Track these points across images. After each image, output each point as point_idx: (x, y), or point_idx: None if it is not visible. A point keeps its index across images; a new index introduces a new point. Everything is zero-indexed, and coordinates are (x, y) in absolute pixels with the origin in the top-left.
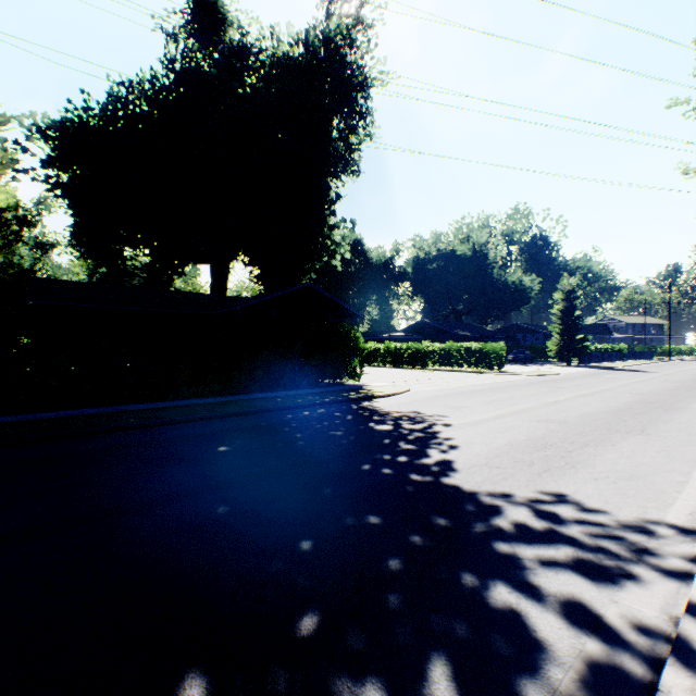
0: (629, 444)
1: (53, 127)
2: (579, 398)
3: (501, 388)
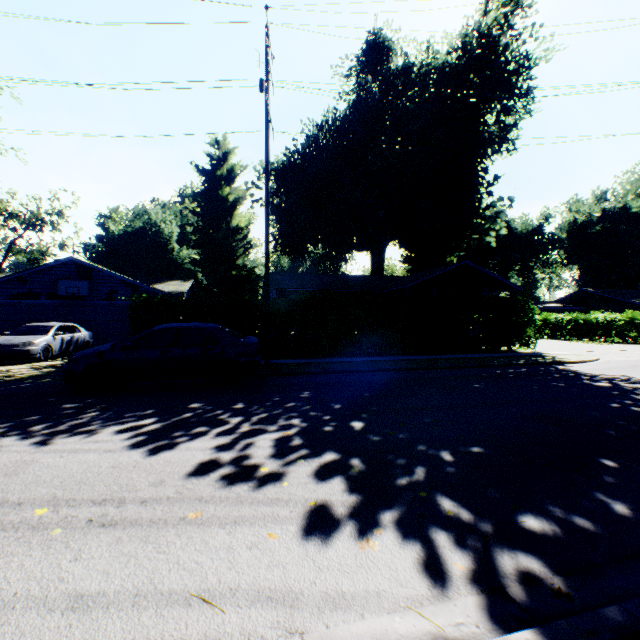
0: None
1: (276, 169)
2: None
3: None
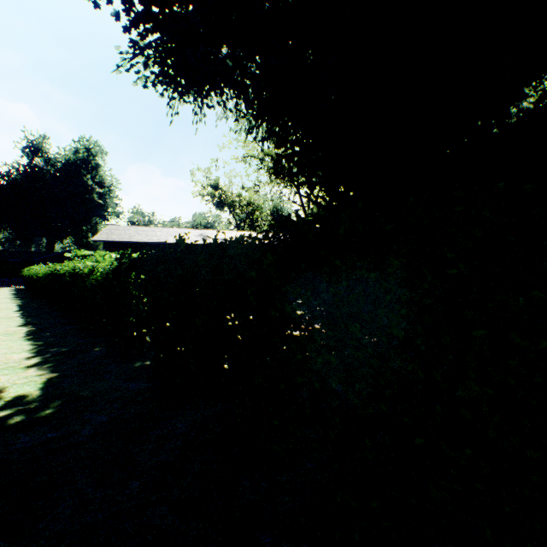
0: None
1: None
2: None
3: None
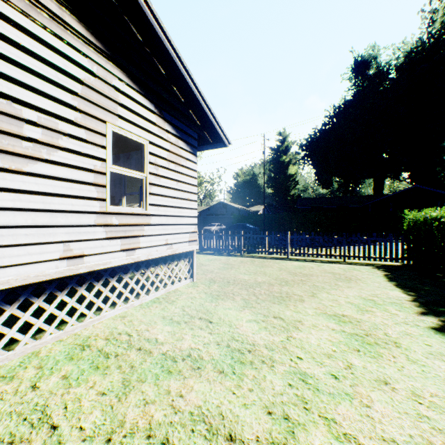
0: None
1: (304, 145)
2: None
3: None
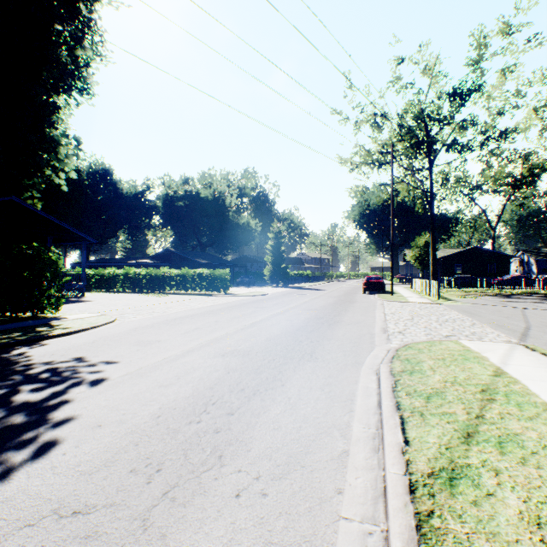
0: (298, 379)
1: None
2: (273, 317)
3: (216, 311)
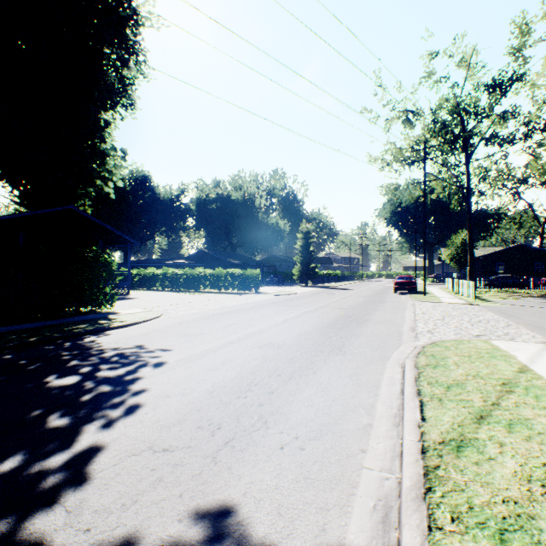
0: (328, 369)
1: None
2: (303, 315)
3: (249, 309)
